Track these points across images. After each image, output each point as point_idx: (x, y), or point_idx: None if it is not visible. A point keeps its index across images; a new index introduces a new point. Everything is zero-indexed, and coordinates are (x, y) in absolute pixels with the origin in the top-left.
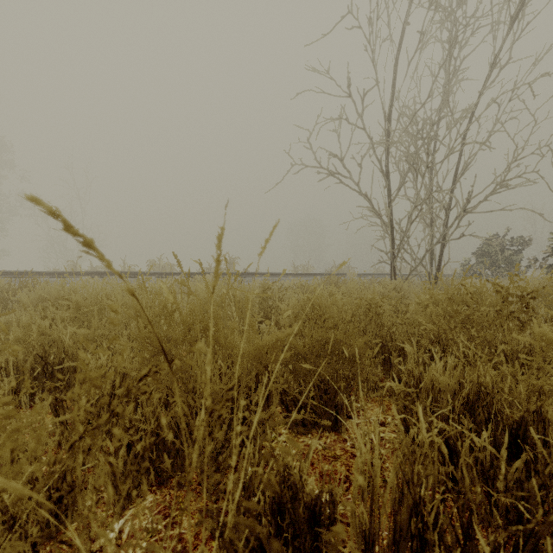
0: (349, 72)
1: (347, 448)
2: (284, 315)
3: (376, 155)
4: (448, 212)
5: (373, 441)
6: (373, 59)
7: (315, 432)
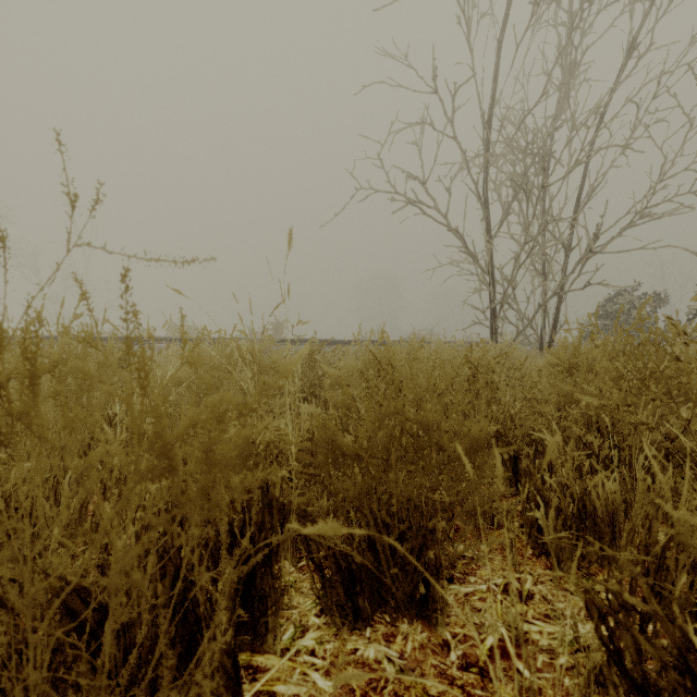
0: (434, 59)
1: (452, 672)
2: (296, 361)
3: (470, 174)
4: (568, 253)
5: (507, 648)
6: (468, 37)
7: (381, 622)
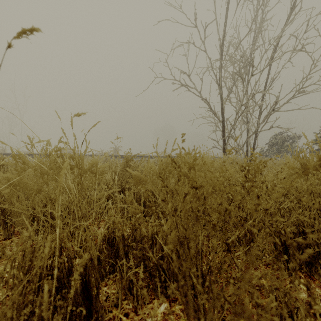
0: (195, 9)
1: None
2: None
3: (213, 71)
4: (262, 111)
5: None
6: None
7: None
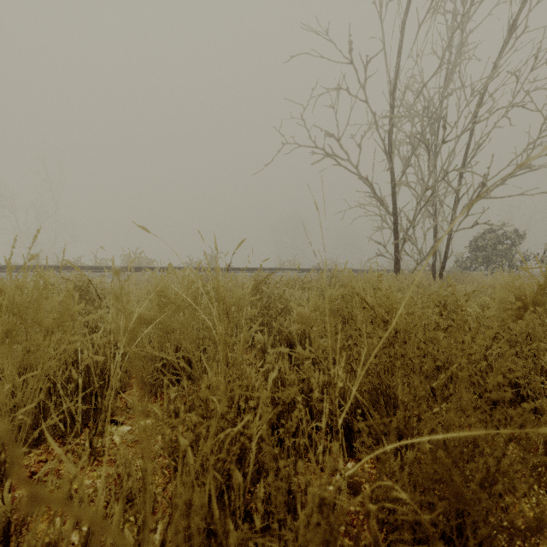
0: (350, 35)
1: None
2: None
3: (379, 132)
4: (459, 198)
5: None
6: (380, 16)
7: None
